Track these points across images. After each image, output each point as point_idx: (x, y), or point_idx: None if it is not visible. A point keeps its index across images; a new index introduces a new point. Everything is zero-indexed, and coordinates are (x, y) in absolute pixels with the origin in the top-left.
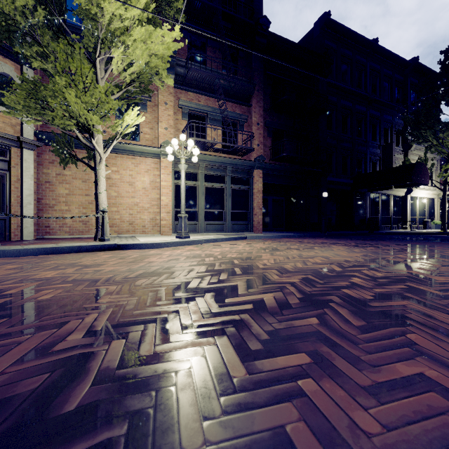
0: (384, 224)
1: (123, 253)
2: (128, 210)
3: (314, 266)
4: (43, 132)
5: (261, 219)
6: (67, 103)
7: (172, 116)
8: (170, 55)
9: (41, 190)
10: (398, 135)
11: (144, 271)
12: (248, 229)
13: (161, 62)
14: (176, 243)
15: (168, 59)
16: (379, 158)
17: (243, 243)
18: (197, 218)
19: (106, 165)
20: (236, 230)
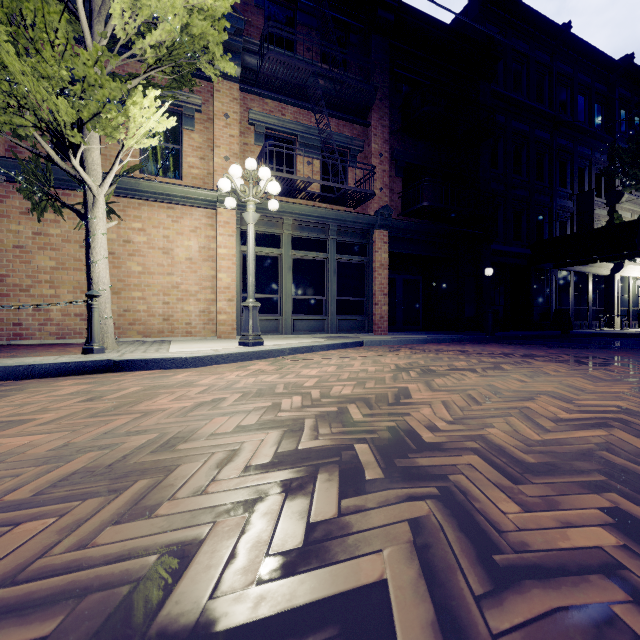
0: (578, 319)
1: (114, 381)
2: (161, 297)
3: (573, 437)
4: (8, 158)
5: (386, 312)
6: (11, 78)
7: (238, 138)
8: (232, 32)
9: (6, 261)
10: (600, 180)
11: (92, 461)
12: (365, 328)
13: (212, 28)
14: (234, 355)
15: (230, 39)
16: (571, 216)
17: (360, 354)
18: (280, 310)
19: (119, 217)
20: (345, 330)
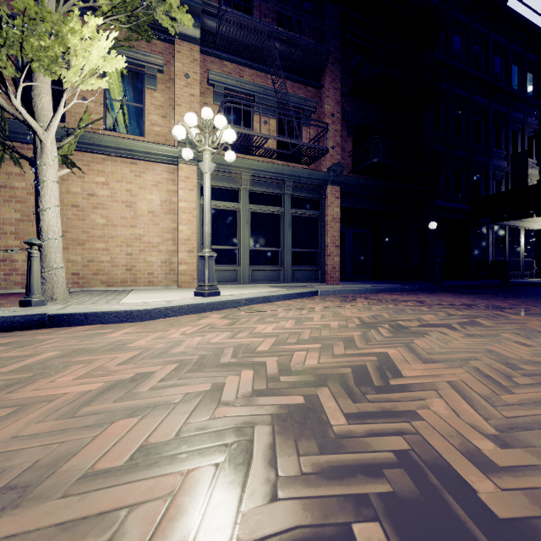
0: (511, 269)
1: (36, 341)
2: (124, 248)
3: None
4: None
5: (337, 263)
6: None
7: (198, 97)
8: None
9: None
10: (531, 142)
11: None
12: (318, 278)
13: None
14: (186, 307)
15: (189, 1)
16: (506, 175)
17: (317, 304)
18: (238, 261)
19: (80, 169)
20: (299, 279)
